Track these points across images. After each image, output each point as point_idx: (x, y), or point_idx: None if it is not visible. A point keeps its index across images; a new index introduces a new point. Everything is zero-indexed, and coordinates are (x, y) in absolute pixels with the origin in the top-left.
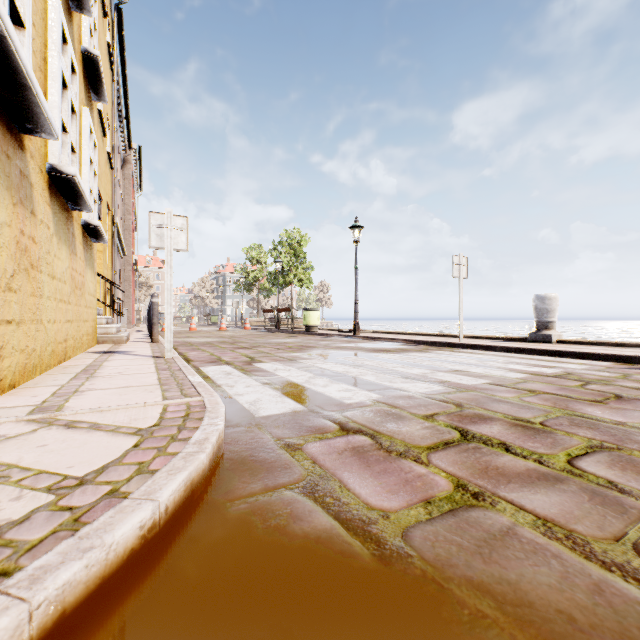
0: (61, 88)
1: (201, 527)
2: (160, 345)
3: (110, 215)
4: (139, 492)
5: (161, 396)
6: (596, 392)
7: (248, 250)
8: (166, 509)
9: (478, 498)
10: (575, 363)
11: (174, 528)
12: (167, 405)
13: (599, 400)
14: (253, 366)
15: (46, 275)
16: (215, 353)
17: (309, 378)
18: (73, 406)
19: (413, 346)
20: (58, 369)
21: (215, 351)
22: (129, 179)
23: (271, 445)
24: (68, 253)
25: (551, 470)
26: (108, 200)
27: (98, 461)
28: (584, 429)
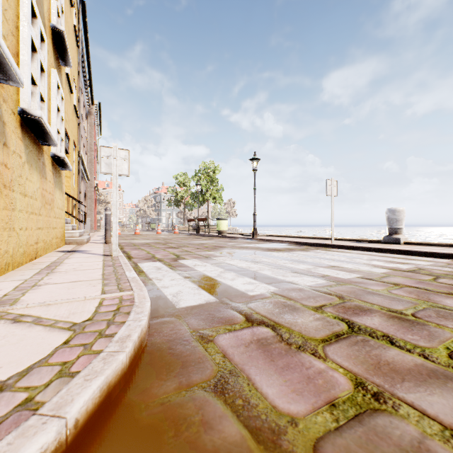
0: (31, 50)
1: (113, 437)
2: (111, 245)
3: (76, 151)
4: (49, 405)
5: (101, 290)
6: (447, 285)
7: (177, 177)
8: (76, 423)
9: (379, 400)
10: (422, 260)
11: (86, 439)
12: (103, 299)
13: (452, 293)
14: (178, 262)
15: (18, 193)
16: (151, 252)
17: (220, 272)
18: (26, 300)
19: (297, 246)
20: (28, 265)
21: (151, 250)
22: (92, 126)
23: (187, 337)
24: (39, 177)
25: (437, 366)
26: (75, 140)
27: (26, 361)
28: (451, 321)
